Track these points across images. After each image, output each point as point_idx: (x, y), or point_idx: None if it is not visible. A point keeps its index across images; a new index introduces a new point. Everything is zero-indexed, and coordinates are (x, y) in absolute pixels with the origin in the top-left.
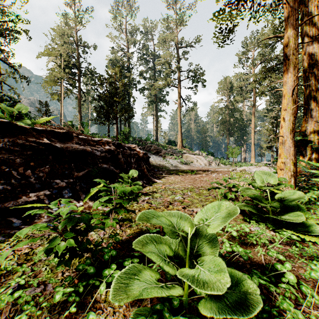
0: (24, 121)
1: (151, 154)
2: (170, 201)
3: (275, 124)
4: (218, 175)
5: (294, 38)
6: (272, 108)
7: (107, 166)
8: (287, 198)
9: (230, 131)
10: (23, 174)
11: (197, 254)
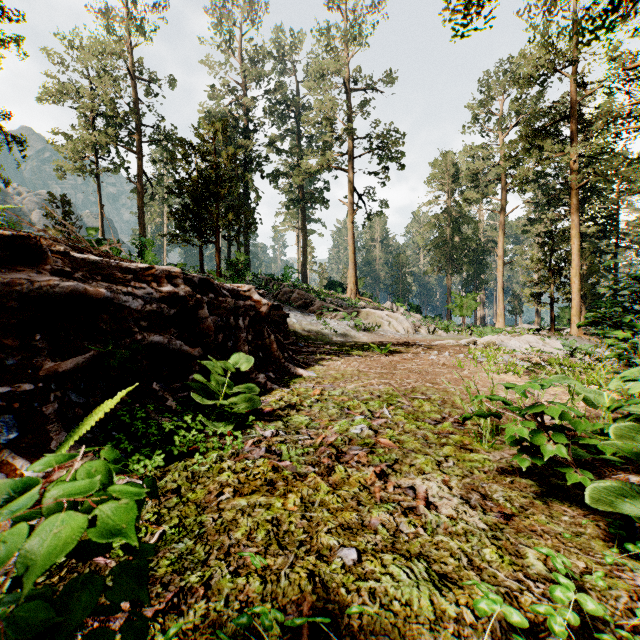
0: None
1: (291, 309)
2: (337, 442)
3: (549, 248)
4: (442, 356)
5: None
6: (540, 216)
7: (163, 338)
8: None
9: (453, 263)
10: None
11: None
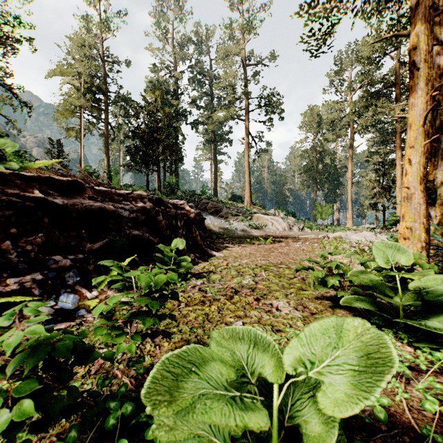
0: (5, 163)
1: (207, 215)
2: (235, 287)
3: (382, 173)
4: (304, 245)
5: (427, 35)
6: (377, 150)
7: (139, 232)
8: (430, 289)
9: (317, 183)
10: None
11: (294, 423)
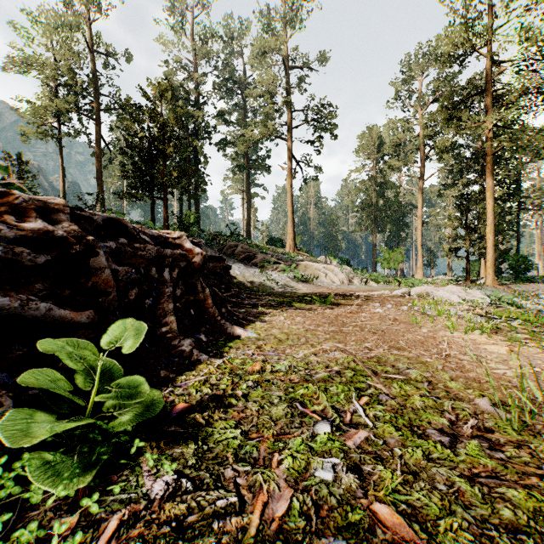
0: None
1: (235, 262)
2: (293, 524)
3: (465, 208)
4: (386, 309)
5: None
6: (453, 182)
7: (10, 300)
8: None
9: (378, 223)
10: None
11: None
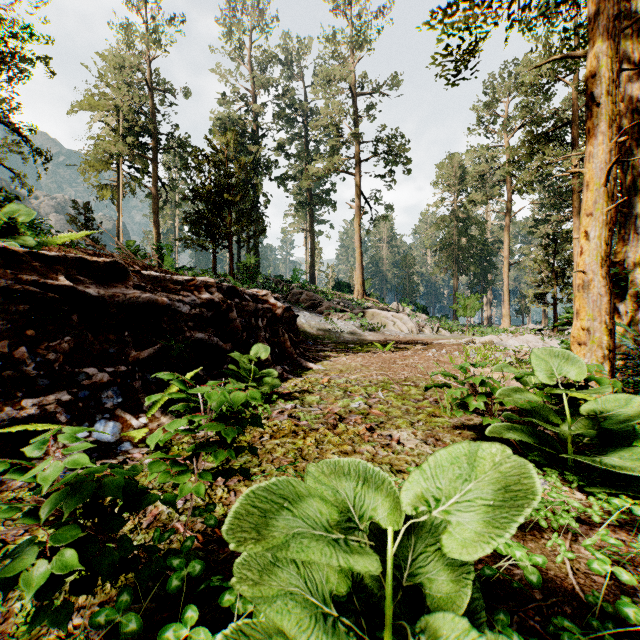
0: (18, 238)
1: (300, 310)
2: (341, 412)
3: (552, 250)
4: (439, 354)
5: (611, 57)
6: (545, 217)
7: (205, 336)
8: (610, 413)
9: (459, 264)
10: (9, 355)
11: (415, 583)
